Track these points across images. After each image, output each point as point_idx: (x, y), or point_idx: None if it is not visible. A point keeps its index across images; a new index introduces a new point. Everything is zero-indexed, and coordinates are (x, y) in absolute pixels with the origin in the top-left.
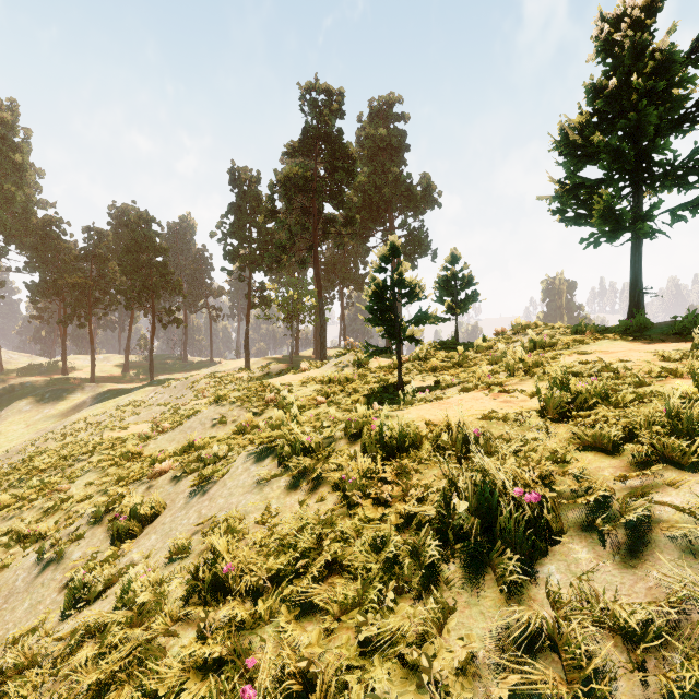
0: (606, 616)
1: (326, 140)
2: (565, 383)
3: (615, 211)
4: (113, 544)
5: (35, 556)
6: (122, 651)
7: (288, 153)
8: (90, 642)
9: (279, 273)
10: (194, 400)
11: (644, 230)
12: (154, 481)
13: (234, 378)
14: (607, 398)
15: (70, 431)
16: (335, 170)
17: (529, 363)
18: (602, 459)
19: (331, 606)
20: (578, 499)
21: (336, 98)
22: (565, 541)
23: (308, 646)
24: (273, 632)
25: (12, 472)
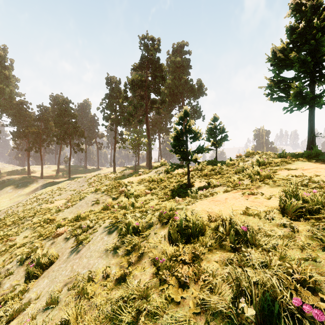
0: None
1: (151, 62)
2: (296, 193)
3: (303, 93)
4: (26, 280)
5: None
6: None
7: (134, 69)
8: None
9: (129, 127)
10: (88, 188)
11: (320, 103)
12: (55, 239)
13: (107, 177)
14: None
15: (29, 202)
16: (156, 77)
17: (262, 175)
18: None
19: None
20: None
21: (157, 42)
22: None
23: None
24: None
25: None
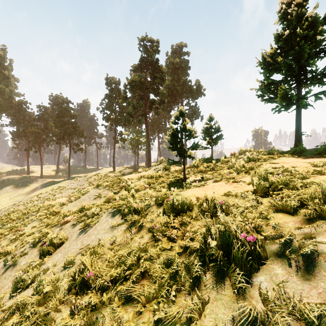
0: (295, 310)
1: (150, 64)
2: (266, 177)
3: (288, 94)
4: (40, 258)
5: (3, 263)
6: (31, 320)
7: (133, 70)
8: (18, 313)
9: (129, 127)
10: (88, 186)
11: (303, 104)
12: (63, 226)
13: (107, 176)
14: (288, 185)
15: (30, 201)
16: (155, 78)
17: (247, 168)
18: (287, 217)
19: (141, 298)
20: (276, 239)
21: (156, 44)
22: (269, 262)
23: (127, 321)
24: (110, 312)
25: None
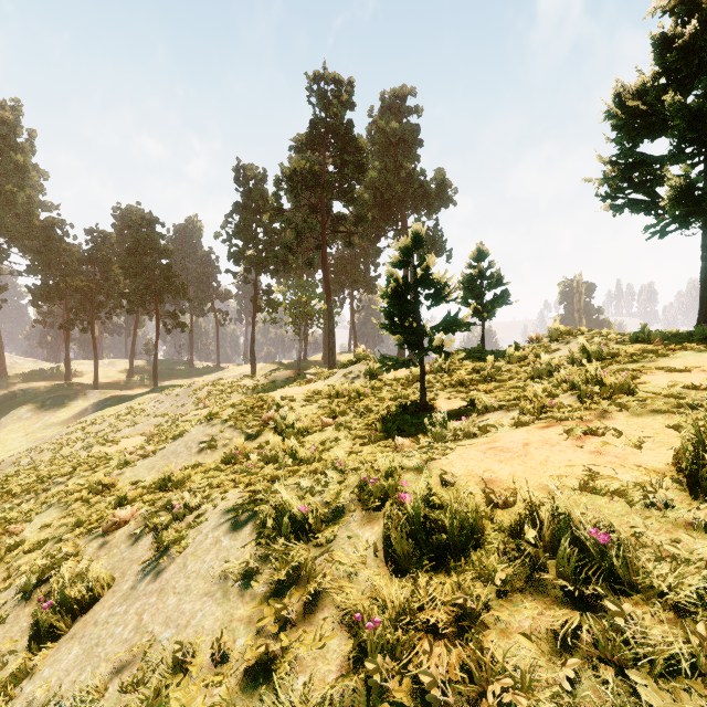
0: None
1: (334, 132)
2: None
3: (695, 189)
4: (33, 641)
5: None
6: None
7: (295, 147)
8: None
9: (286, 276)
10: (194, 410)
11: None
12: (110, 535)
13: (237, 386)
14: None
15: (66, 442)
16: (345, 165)
17: (606, 385)
18: None
19: None
20: None
21: (346, 88)
22: None
23: None
24: None
25: None
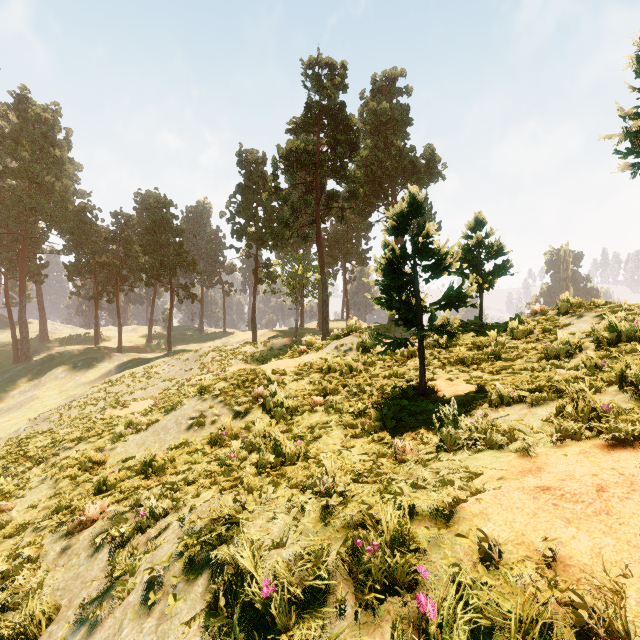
0: None
1: (328, 114)
2: None
3: None
4: None
5: None
6: None
7: (291, 130)
8: None
9: (285, 250)
10: (198, 375)
11: None
12: (74, 537)
13: (238, 352)
14: None
15: (91, 400)
16: (338, 144)
17: None
18: None
19: None
20: None
21: (339, 71)
22: None
23: None
24: None
25: (4, 456)
